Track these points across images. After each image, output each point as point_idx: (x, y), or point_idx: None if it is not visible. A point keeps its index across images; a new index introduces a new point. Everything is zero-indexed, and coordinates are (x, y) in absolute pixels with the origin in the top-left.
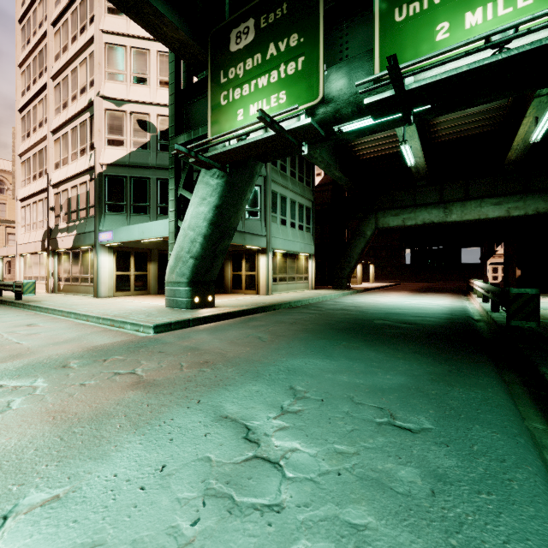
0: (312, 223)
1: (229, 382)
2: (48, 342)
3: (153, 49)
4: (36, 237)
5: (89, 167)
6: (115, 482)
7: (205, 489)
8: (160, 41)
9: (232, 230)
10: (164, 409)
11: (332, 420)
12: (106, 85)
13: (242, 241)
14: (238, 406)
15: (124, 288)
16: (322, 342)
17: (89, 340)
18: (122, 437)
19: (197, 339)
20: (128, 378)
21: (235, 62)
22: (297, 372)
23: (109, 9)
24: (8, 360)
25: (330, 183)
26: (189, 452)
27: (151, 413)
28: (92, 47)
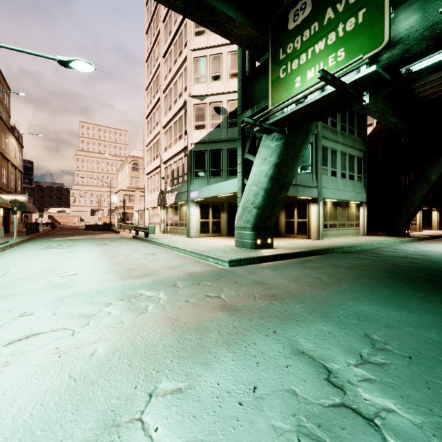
0: (364, 172)
1: (298, 318)
2: (164, 267)
3: (225, 51)
4: (154, 197)
5: (184, 147)
6: (218, 390)
7: (297, 425)
8: (232, 41)
9: (288, 184)
10: (247, 333)
11: (431, 386)
12: (194, 87)
13: (295, 193)
14: (312, 344)
15: (205, 231)
16: (390, 291)
17: (187, 268)
18: (219, 351)
19: (263, 274)
20: (216, 300)
21: (292, 37)
22: (368, 319)
23: (196, 33)
24: (144, 277)
25: (382, 132)
26: (275, 380)
27: (237, 334)
28: (186, 63)
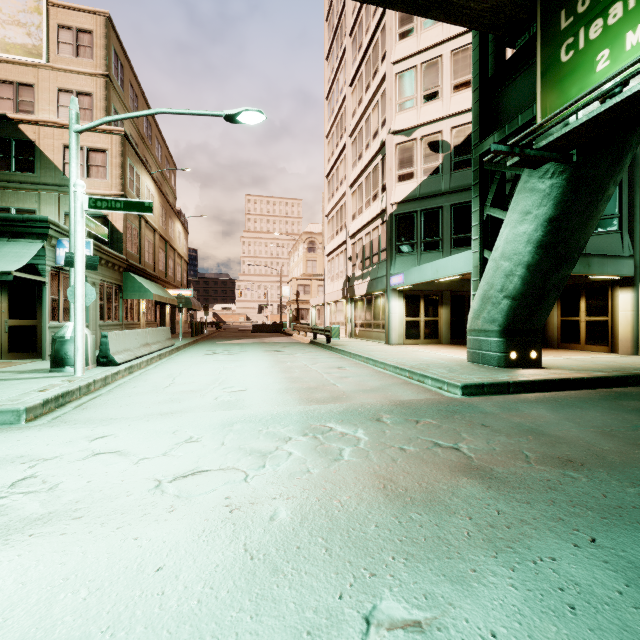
0: None
1: None
2: (357, 388)
3: (446, 52)
4: (338, 286)
5: (381, 210)
6: None
7: None
8: (464, 26)
9: (575, 252)
10: (530, 531)
11: None
12: (396, 118)
13: (584, 269)
14: None
15: (413, 335)
16: None
17: (393, 392)
18: (479, 558)
19: (532, 415)
20: (453, 455)
21: None
22: None
23: (399, 36)
24: (331, 402)
25: None
26: None
27: (508, 529)
28: (383, 86)
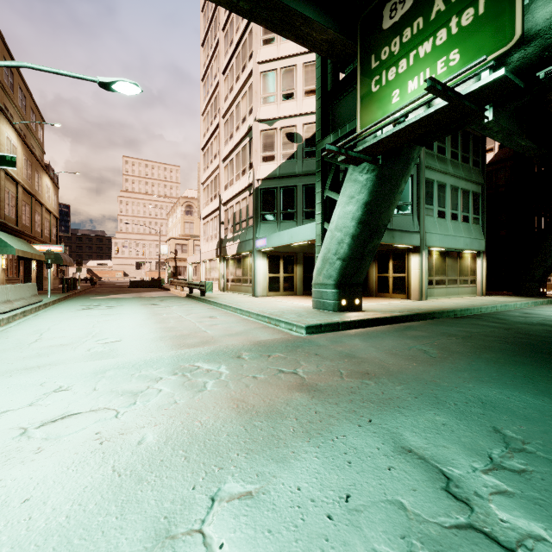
0: (482, 212)
1: (400, 403)
2: (225, 333)
3: (299, 63)
4: (212, 247)
5: (248, 184)
6: (299, 497)
7: (409, 551)
8: (309, 49)
9: (382, 228)
10: (333, 421)
11: None
12: (261, 109)
13: (390, 240)
14: (422, 439)
15: (275, 288)
16: (524, 370)
17: (253, 334)
18: (298, 444)
19: (350, 345)
20: (292, 377)
21: (388, 39)
22: (497, 407)
23: (263, 42)
24: (201, 346)
25: (508, 158)
26: (374, 487)
27: (320, 422)
28: (251, 80)
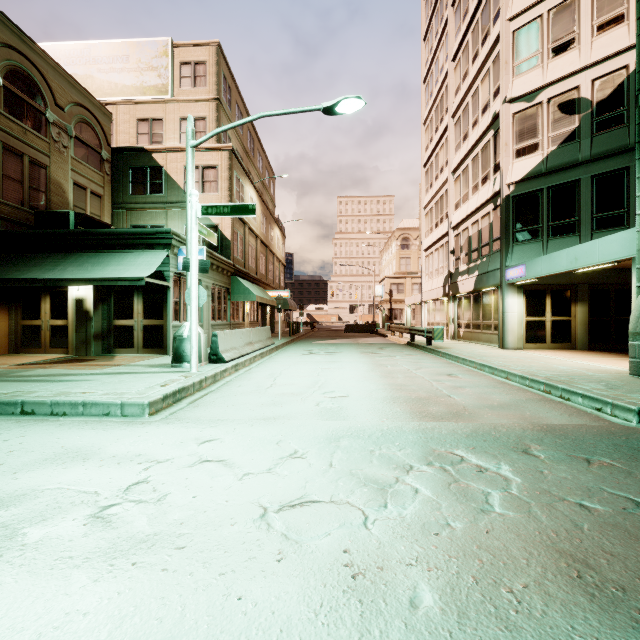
0: None
1: None
2: (480, 403)
3: None
4: (437, 284)
5: (492, 194)
6: None
7: None
8: None
9: None
10: None
11: None
12: (514, 83)
13: None
14: None
15: (536, 338)
16: None
17: (532, 411)
18: None
19: None
20: None
21: None
22: None
23: None
24: (452, 419)
25: None
26: None
27: None
28: (496, 50)
